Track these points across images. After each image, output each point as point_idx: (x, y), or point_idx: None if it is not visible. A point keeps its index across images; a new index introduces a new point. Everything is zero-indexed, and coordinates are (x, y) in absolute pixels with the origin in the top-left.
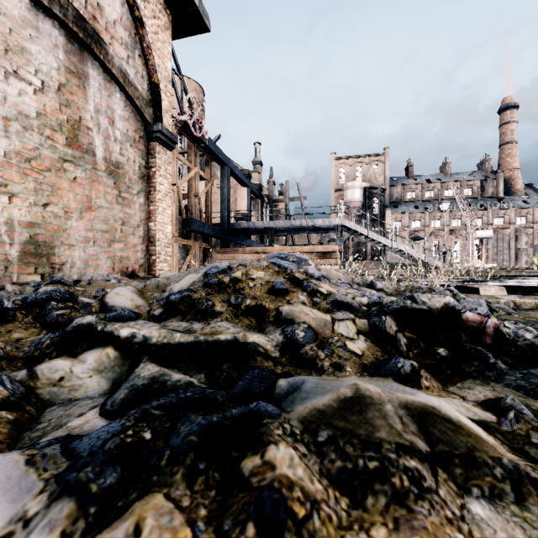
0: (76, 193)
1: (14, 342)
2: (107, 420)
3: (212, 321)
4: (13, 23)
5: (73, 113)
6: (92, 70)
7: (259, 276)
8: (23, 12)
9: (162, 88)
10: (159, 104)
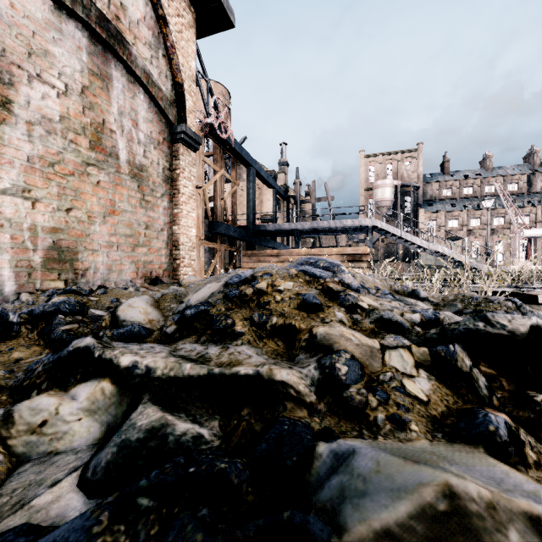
0: (99, 197)
1: (12, 363)
2: (83, 497)
3: (231, 344)
4: (37, 26)
5: (96, 116)
6: (116, 71)
7: (287, 288)
8: (47, 14)
9: (186, 88)
10: (183, 104)
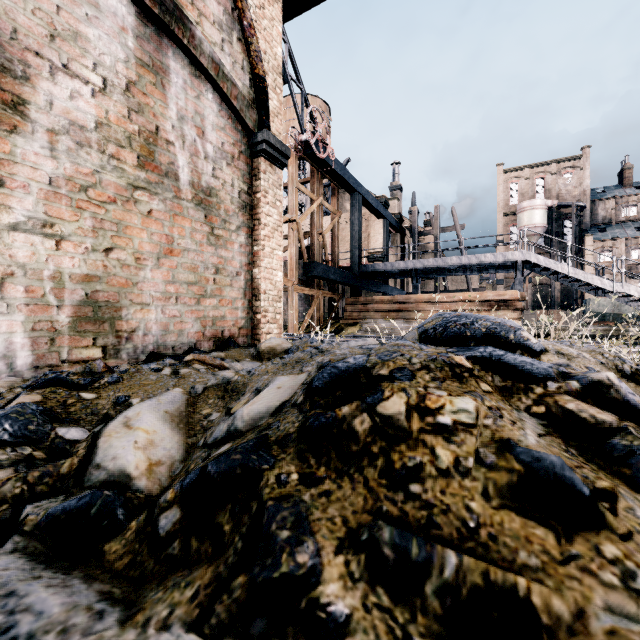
0: (151, 232)
1: None
2: None
3: None
4: None
5: (147, 122)
6: (174, 61)
7: (462, 421)
8: None
9: (270, 83)
10: (265, 105)
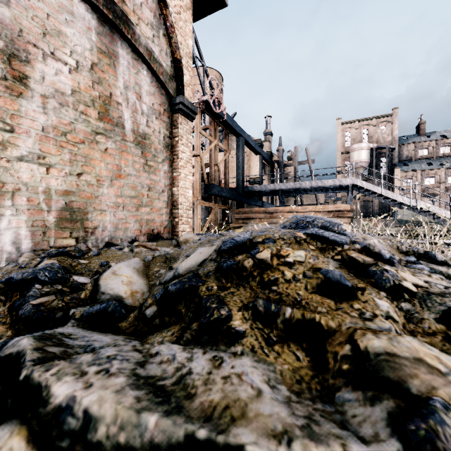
0: (107, 163)
1: None
2: None
3: (226, 352)
4: (51, 9)
5: (104, 90)
6: (122, 50)
7: (298, 260)
8: None
9: (184, 64)
10: (181, 78)
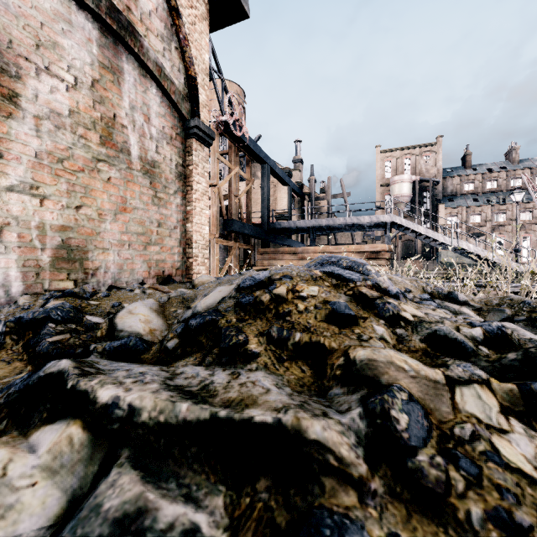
0: (110, 194)
1: None
2: None
3: (243, 369)
4: (45, 17)
5: (107, 111)
6: (127, 64)
7: (311, 294)
8: (56, 5)
9: (199, 82)
10: (196, 98)
